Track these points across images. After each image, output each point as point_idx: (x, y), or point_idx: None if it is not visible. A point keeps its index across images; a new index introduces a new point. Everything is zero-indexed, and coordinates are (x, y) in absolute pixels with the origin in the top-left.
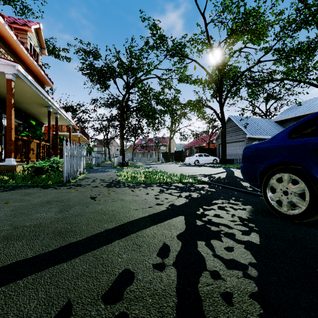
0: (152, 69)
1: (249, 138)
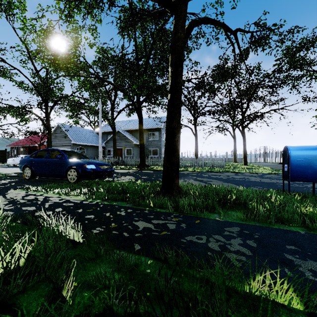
0: None
1: (74, 144)
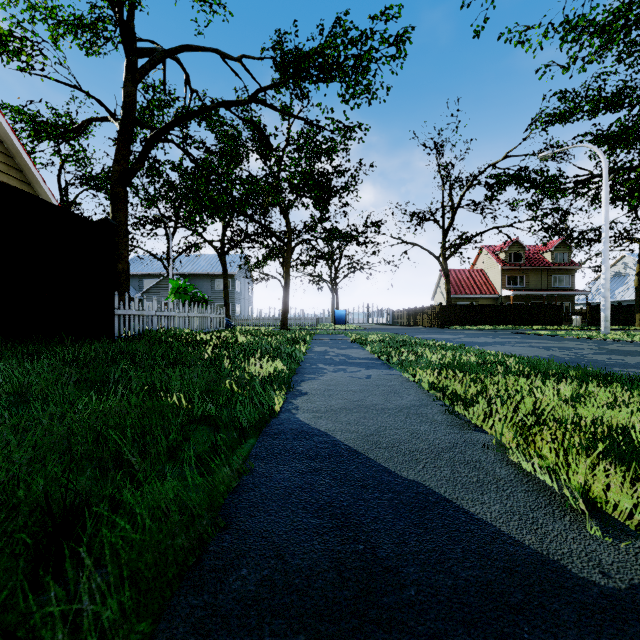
0: None
1: None
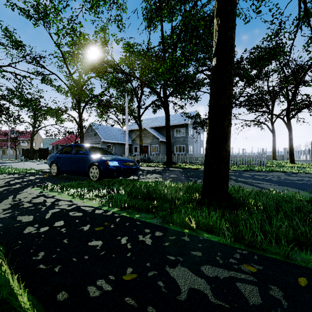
0: (6, 66)
1: (104, 142)
